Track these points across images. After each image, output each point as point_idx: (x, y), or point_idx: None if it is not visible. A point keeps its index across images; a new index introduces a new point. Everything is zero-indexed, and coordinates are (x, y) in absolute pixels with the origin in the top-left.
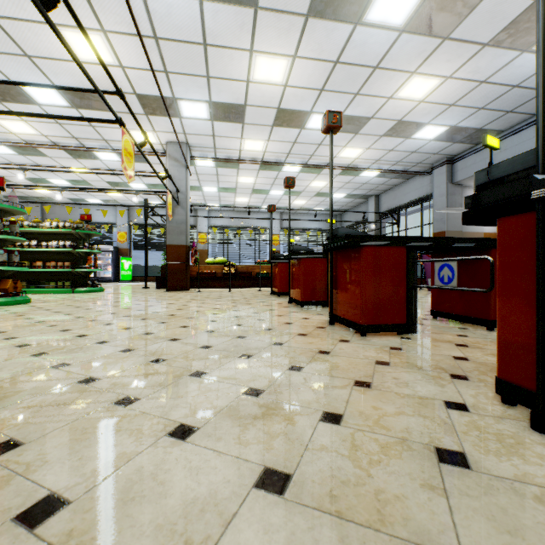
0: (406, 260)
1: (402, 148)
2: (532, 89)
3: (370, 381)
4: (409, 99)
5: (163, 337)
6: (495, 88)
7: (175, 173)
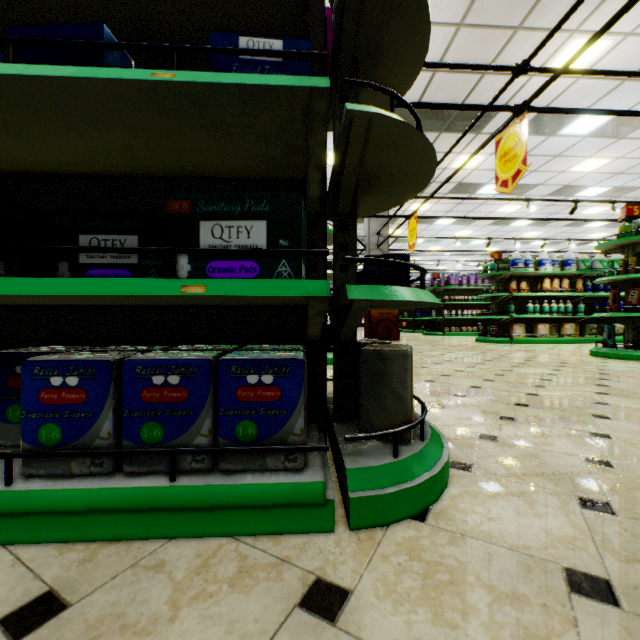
0: None
1: None
2: None
3: None
4: None
5: None
6: None
7: None
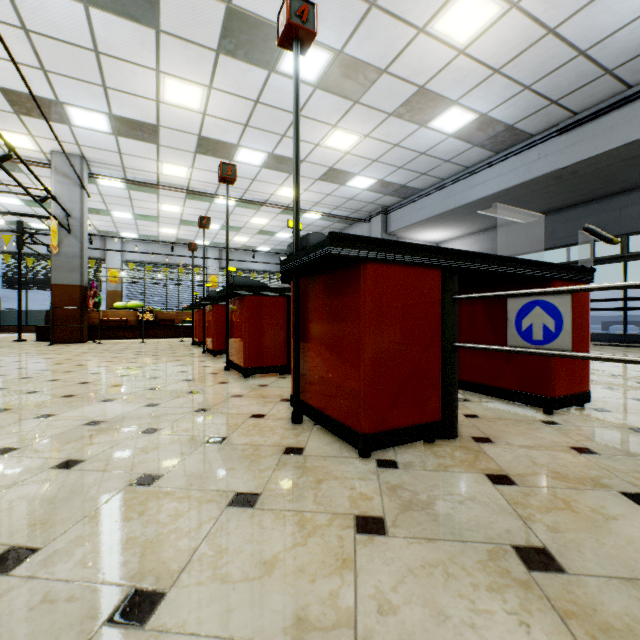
0: (288, 308)
1: (339, 194)
2: (436, 158)
3: (211, 408)
4: (335, 149)
5: (19, 391)
6: (407, 152)
7: (65, 192)
